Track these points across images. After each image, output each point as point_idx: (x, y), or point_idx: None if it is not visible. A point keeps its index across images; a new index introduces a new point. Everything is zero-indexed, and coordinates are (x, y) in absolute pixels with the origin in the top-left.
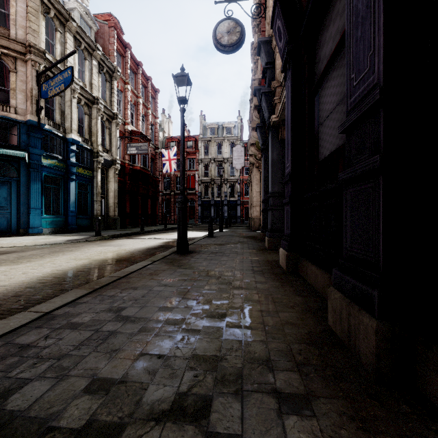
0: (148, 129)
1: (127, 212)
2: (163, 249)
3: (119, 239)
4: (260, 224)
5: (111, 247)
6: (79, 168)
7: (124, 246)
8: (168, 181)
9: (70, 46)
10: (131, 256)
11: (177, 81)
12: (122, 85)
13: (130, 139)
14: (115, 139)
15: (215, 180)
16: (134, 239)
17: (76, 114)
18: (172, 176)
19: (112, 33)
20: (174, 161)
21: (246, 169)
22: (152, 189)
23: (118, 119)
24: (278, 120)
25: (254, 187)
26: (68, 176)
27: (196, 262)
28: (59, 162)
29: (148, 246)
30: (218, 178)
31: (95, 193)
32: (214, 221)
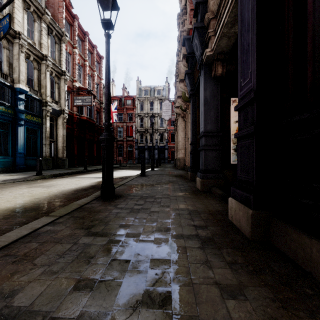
0: (94, 87)
1: (75, 154)
2: (93, 190)
3: (57, 179)
4: (185, 164)
5: (39, 188)
6: (28, 115)
7: (54, 187)
8: (112, 130)
9: (19, 7)
10: (48, 202)
11: (101, 1)
12: (70, 49)
13: (78, 94)
14: (63, 92)
15: (149, 130)
16: (71, 179)
17: (24, 67)
18: (114, 127)
19: (61, 4)
20: (115, 114)
21: (172, 122)
22: (97, 136)
23: (66, 76)
24: (213, 54)
25: (180, 133)
26: (16, 122)
27: (116, 217)
28: (7, 108)
29: (79, 186)
30: (151, 128)
31: (44, 137)
32: (147, 161)
